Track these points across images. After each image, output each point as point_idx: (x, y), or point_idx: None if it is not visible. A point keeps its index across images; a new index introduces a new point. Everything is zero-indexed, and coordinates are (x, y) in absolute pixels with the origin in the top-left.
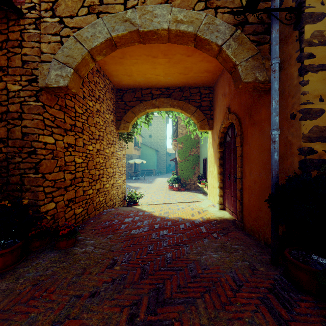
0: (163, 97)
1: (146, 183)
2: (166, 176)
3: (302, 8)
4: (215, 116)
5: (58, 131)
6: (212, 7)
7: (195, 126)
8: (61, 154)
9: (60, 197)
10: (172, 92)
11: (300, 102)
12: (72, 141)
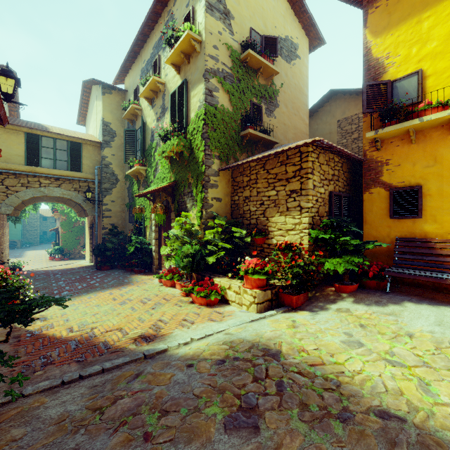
0: None
1: (13, 258)
2: (40, 248)
3: (102, 201)
4: None
5: None
6: (77, 190)
7: (76, 213)
8: None
9: None
10: None
11: (102, 225)
12: None
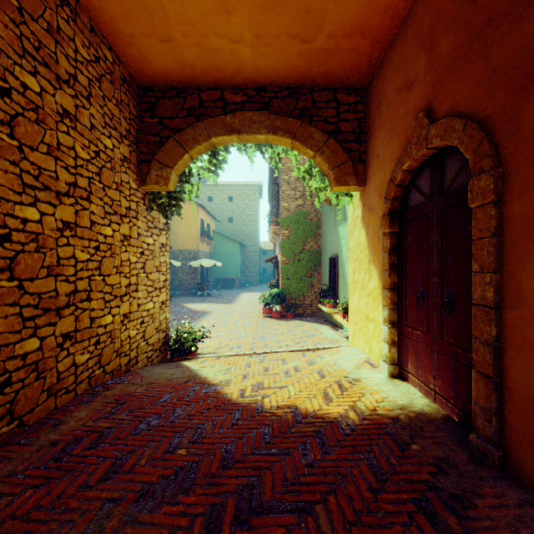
0: (251, 109)
1: (221, 303)
2: (258, 289)
3: None
4: (374, 153)
5: None
6: None
7: (324, 180)
8: None
9: None
10: (272, 98)
11: None
12: None
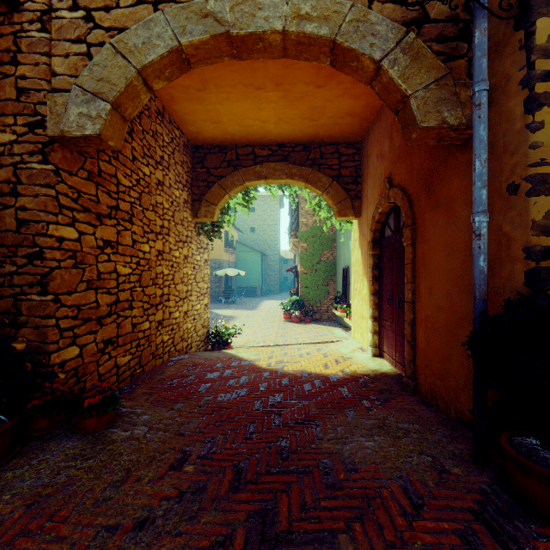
0: (275, 161)
1: (245, 310)
2: (279, 297)
3: None
4: (365, 194)
5: (85, 218)
6: None
7: (330, 211)
8: (91, 259)
9: (89, 336)
10: (290, 152)
11: (527, 161)
12: (112, 236)
